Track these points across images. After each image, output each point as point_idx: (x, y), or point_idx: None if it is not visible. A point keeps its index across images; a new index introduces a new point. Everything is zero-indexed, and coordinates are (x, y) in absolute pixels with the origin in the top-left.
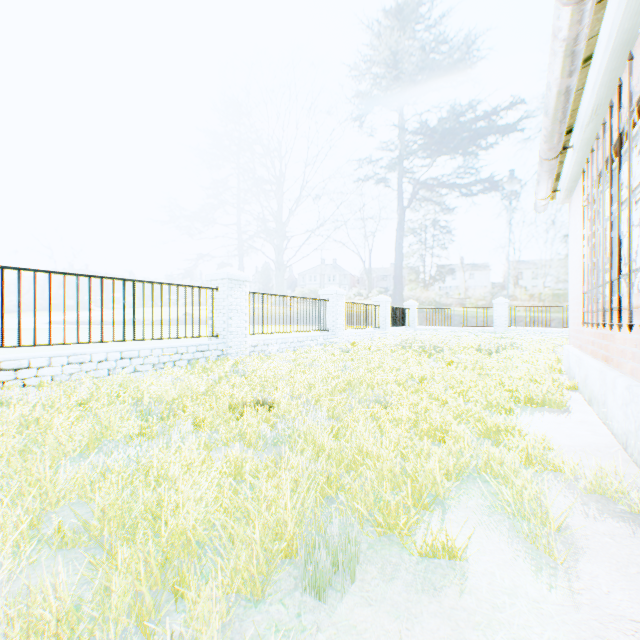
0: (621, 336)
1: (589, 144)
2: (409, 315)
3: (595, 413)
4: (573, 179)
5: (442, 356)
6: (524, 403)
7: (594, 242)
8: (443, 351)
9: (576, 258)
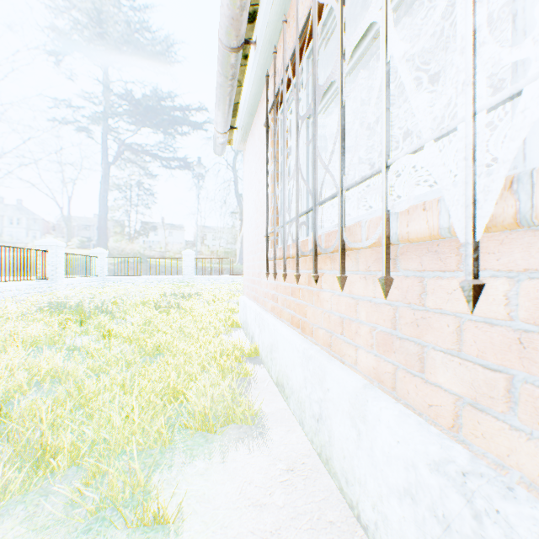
0: (343, 297)
1: (274, 44)
2: (98, 264)
3: (296, 417)
4: (251, 111)
5: (97, 323)
6: (197, 429)
7: (277, 173)
8: (110, 311)
9: (252, 203)
